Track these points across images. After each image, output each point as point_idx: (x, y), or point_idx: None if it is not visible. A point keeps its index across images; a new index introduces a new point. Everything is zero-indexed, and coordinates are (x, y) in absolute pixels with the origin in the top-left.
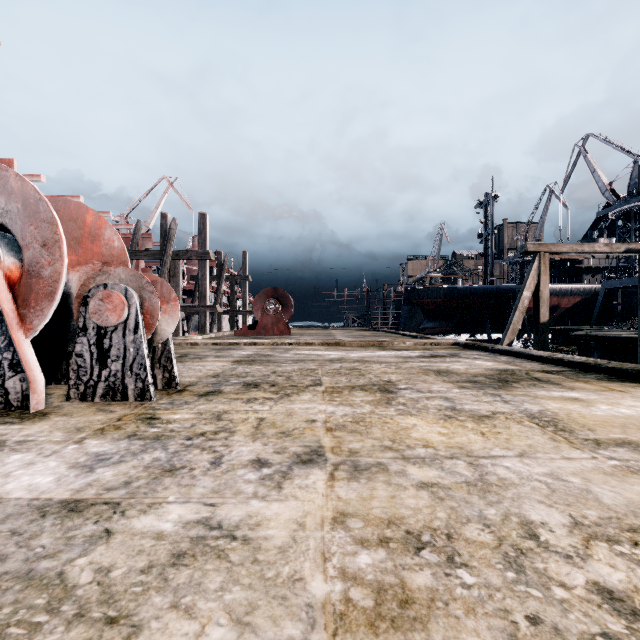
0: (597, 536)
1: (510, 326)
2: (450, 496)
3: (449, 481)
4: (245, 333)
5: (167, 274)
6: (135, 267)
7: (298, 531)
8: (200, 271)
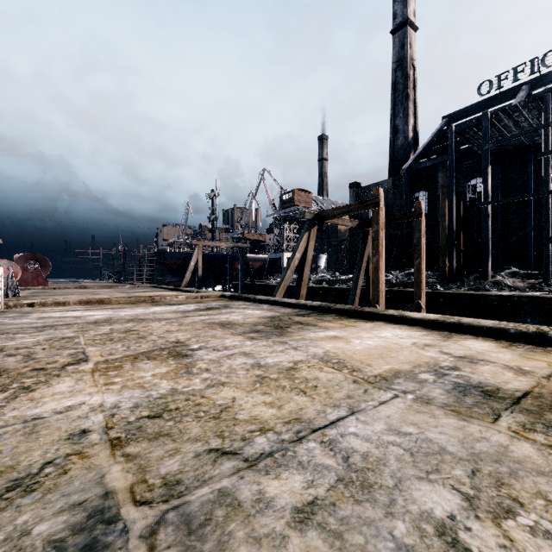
0: None
1: (185, 278)
2: None
3: None
4: None
5: None
6: None
7: None
8: None
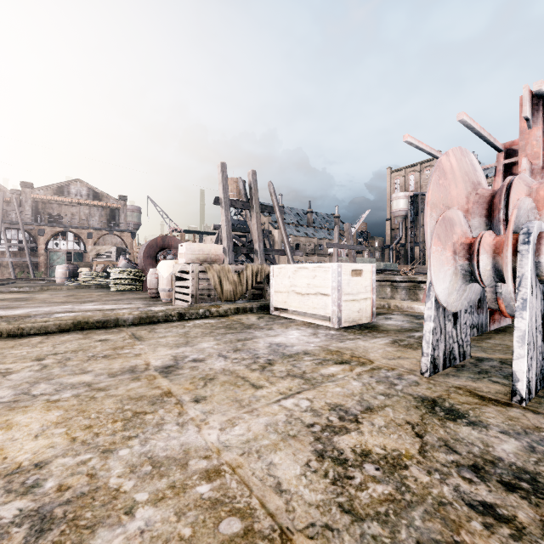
0: (7, 372)
1: None
2: (73, 371)
3: (65, 377)
4: None
5: None
6: None
7: (154, 350)
8: None
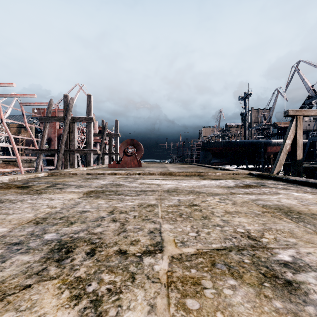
0: None
1: (278, 162)
2: None
3: None
4: (114, 166)
5: (67, 131)
6: (53, 128)
7: None
8: (87, 129)
